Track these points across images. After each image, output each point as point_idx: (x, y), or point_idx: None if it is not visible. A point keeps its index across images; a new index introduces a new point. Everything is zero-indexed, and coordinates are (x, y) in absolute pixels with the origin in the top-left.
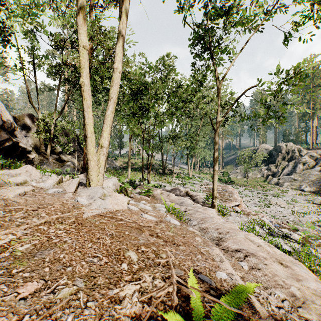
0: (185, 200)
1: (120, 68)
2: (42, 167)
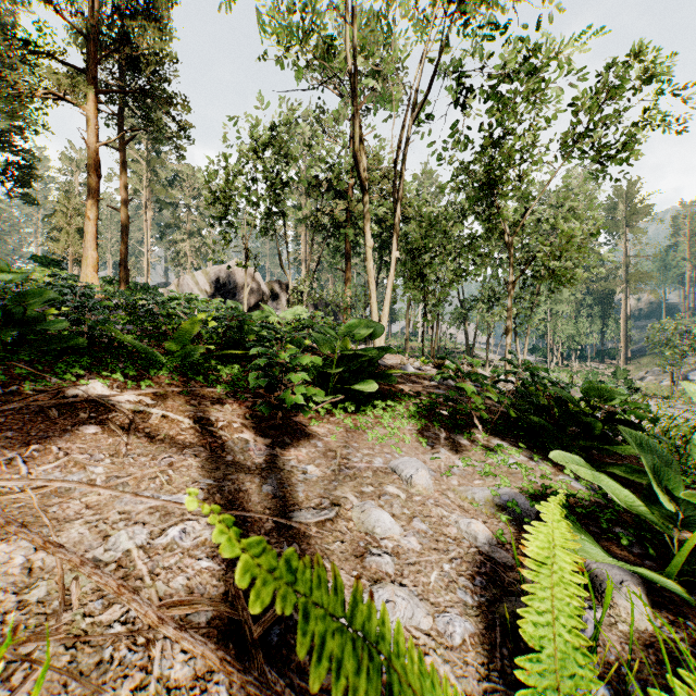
0: None
1: (397, 254)
2: None
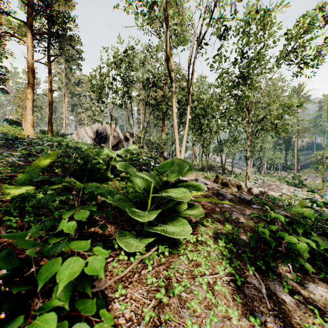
0: None
1: (189, 117)
2: None
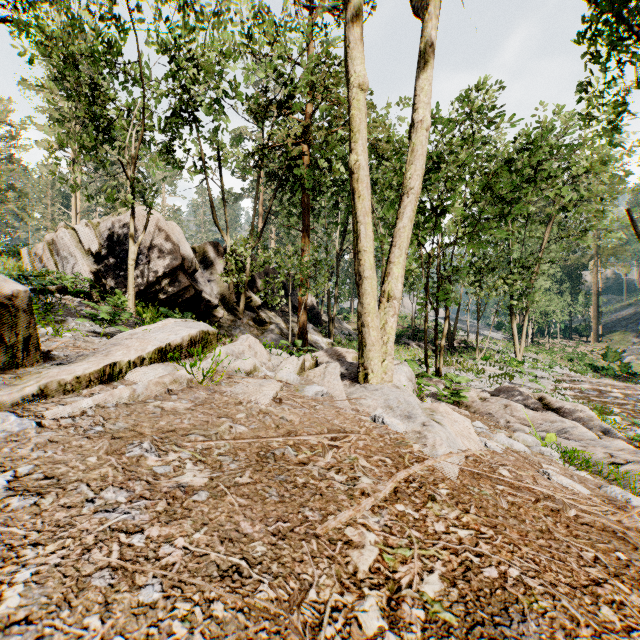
0: (569, 426)
1: (428, 120)
2: (234, 334)
